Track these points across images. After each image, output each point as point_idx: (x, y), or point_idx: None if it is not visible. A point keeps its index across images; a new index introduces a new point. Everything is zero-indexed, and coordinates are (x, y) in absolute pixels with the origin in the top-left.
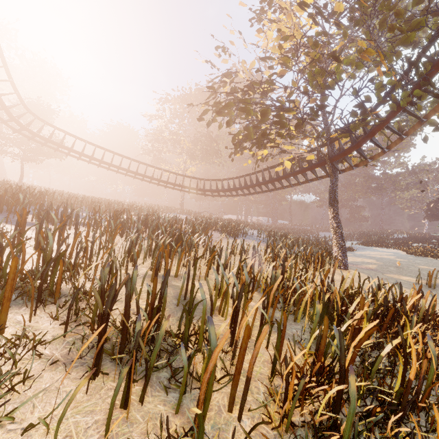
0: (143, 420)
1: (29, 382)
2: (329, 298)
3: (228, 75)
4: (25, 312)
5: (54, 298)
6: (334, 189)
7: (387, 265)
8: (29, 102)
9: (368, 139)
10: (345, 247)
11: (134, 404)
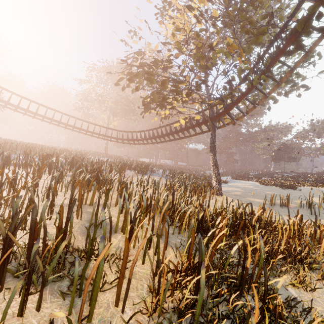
0: None
1: None
2: (203, 215)
3: (139, 53)
4: None
5: None
6: (213, 140)
7: (248, 192)
8: None
9: (234, 106)
10: (220, 180)
11: (32, 311)
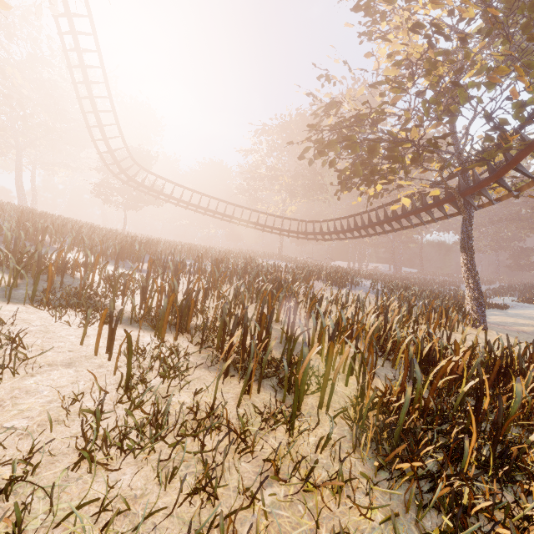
0: (260, 402)
1: (187, 373)
2: (431, 347)
3: (333, 104)
4: (170, 336)
5: (185, 328)
6: (467, 230)
7: None
8: (132, 151)
9: (511, 167)
10: (482, 302)
11: (253, 394)
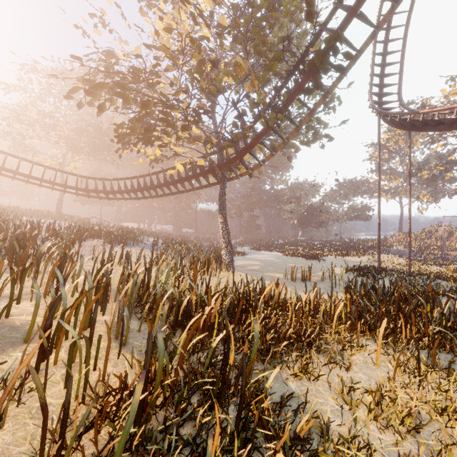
0: None
1: None
2: (189, 298)
3: (110, 53)
4: None
5: None
6: (223, 196)
7: (268, 265)
8: None
9: (248, 151)
10: (232, 251)
11: None
